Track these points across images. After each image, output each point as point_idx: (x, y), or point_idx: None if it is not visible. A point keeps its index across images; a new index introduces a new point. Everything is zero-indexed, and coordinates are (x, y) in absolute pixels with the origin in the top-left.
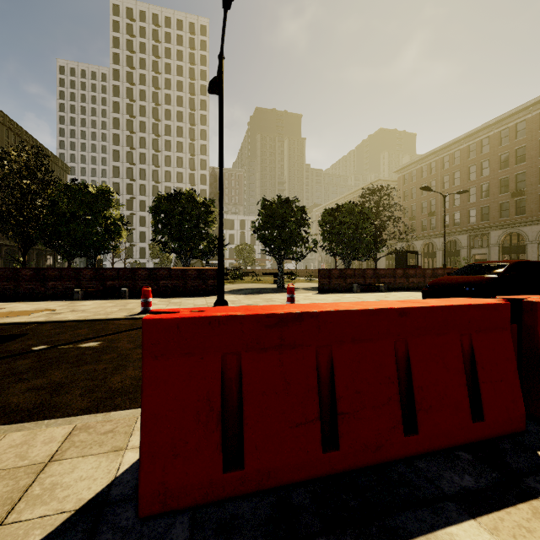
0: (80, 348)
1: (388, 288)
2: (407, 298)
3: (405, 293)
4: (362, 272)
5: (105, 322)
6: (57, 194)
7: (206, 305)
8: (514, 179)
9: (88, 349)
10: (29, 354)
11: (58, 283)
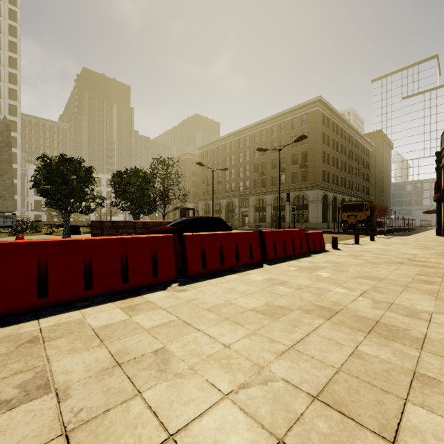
0: None
1: None
2: None
3: None
4: (133, 224)
5: None
6: None
7: None
8: (261, 164)
9: None
10: None
11: None
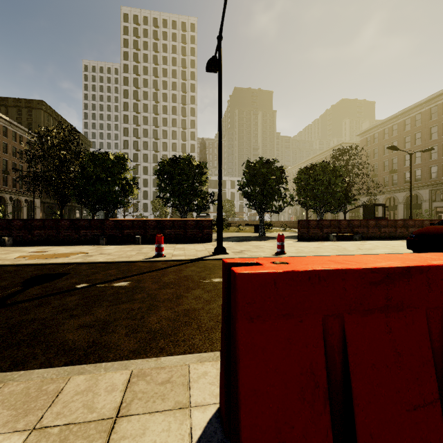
0: (114, 287)
1: (361, 237)
2: (385, 246)
3: (379, 241)
4: (337, 223)
5: (128, 264)
6: (86, 161)
7: (206, 251)
8: None
9: (121, 288)
10: (75, 291)
11: (88, 231)
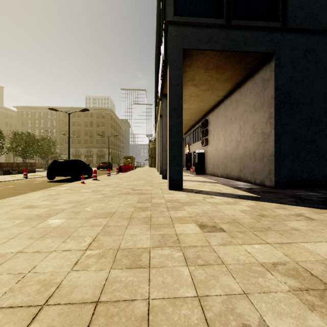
0: None
1: None
2: None
3: None
4: None
5: None
6: None
7: None
8: (77, 131)
9: None
10: None
11: None
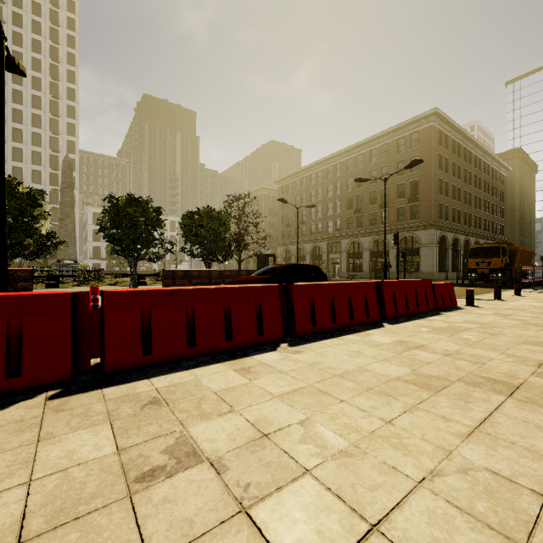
0: None
1: None
2: None
3: None
4: (208, 273)
5: None
6: None
7: None
8: (356, 199)
9: None
10: None
11: None
